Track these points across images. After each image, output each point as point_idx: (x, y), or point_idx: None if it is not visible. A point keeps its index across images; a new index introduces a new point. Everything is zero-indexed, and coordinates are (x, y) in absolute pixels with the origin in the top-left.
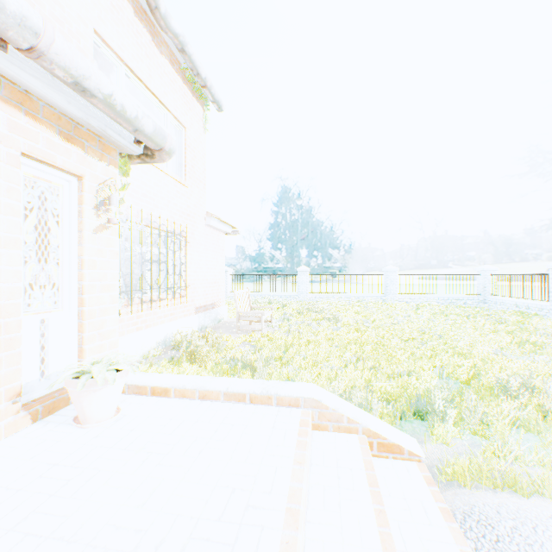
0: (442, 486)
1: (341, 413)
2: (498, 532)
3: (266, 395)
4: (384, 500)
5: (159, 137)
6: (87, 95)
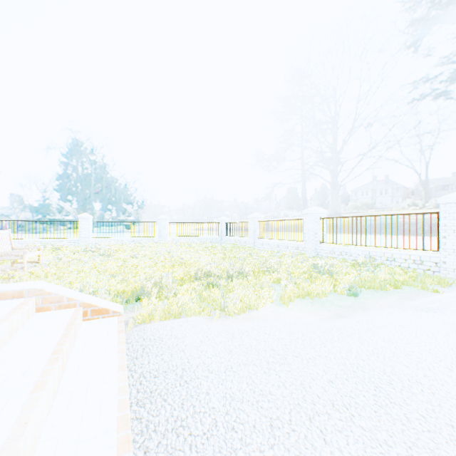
0: (134, 327)
1: (63, 295)
2: (146, 331)
3: None
4: (82, 336)
5: None
6: None
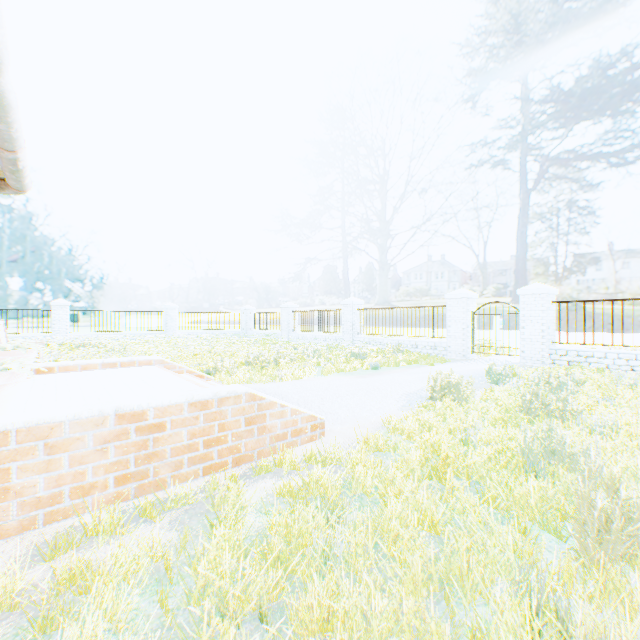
0: None
1: (176, 364)
2: None
3: (132, 361)
4: None
5: (29, 185)
6: (14, 166)
